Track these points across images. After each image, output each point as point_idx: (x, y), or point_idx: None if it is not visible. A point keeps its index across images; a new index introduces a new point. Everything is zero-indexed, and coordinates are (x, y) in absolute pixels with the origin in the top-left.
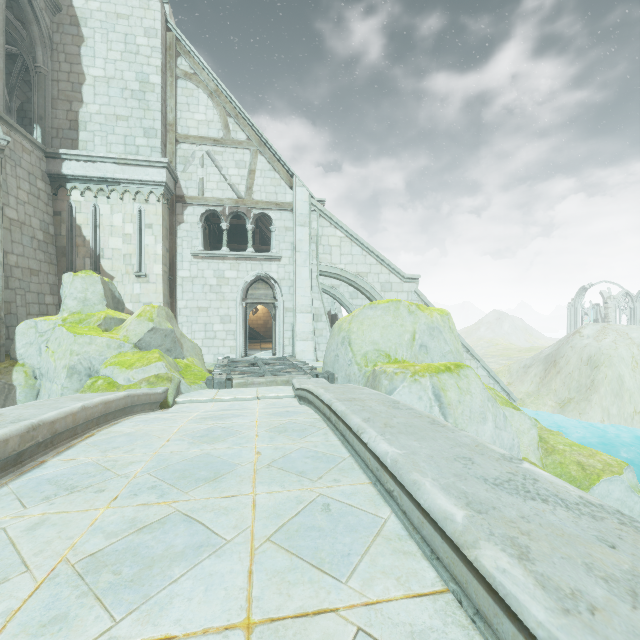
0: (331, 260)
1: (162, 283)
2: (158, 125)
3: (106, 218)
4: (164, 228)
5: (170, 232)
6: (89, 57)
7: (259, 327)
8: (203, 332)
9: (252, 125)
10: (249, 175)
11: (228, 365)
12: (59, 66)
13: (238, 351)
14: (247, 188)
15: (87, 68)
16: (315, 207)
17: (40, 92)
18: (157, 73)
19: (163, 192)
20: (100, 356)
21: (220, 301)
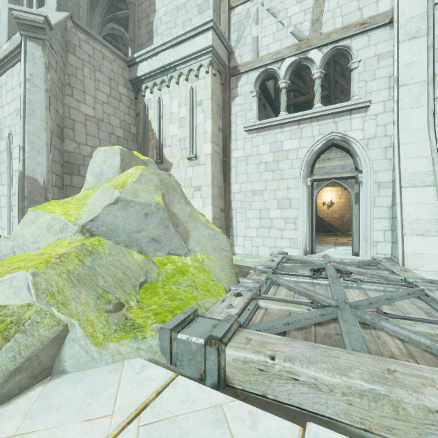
0: None
1: (210, 163)
2: None
3: (167, 107)
4: (214, 103)
5: (223, 110)
6: None
7: (334, 220)
8: (257, 219)
9: None
10: (316, 3)
11: (274, 268)
12: None
13: (300, 245)
14: (313, 22)
15: None
16: None
17: (130, 19)
18: None
19: (211, 60)
20: (33, 243)
21: (277, 181)
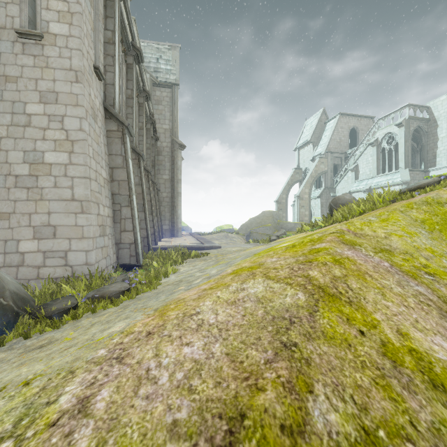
0: None
1: None
2: None
3: None
4: None
5: None
6: (439, 131)
7: None
8: None
9: None
10: None
11: None
12: (429, 139)
13: None
14: None
15: (439, 135)
16: None
17: (423, 151)
18: None
19: None
20: None
21: None
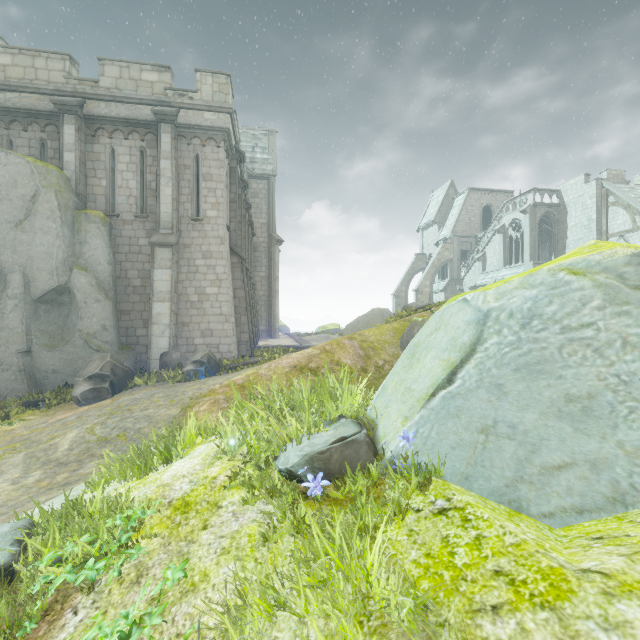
0: None
1: None
2: (595, 237)
3: None
4: None
5: None
6: (569, 219)
7: None
8: None
9: None
10: None
11: None
12: (559, 227)
13: None
14: None
15: (568, 224)
16: None
17: (553, 240)
18: (594, 213)
19: None
20: None
21: None
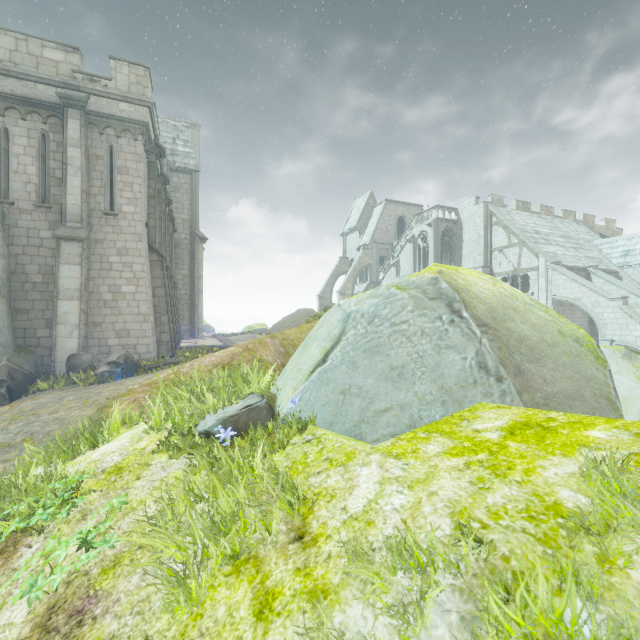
0: (559, 292)
1: None
2: (482, 250)
3: None
4: None
5: None
6: (464, 234)
7: None
8: None
9: (519, 235)
10: (518, 258)
11: None
12: (457, 240)
13: None
14: (518, 264)
15: (463, 238)
16: (549, 266)
17: (452, 251)
18: (482, 230)
19: None
20: None
21: None
